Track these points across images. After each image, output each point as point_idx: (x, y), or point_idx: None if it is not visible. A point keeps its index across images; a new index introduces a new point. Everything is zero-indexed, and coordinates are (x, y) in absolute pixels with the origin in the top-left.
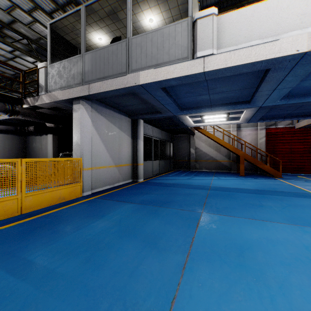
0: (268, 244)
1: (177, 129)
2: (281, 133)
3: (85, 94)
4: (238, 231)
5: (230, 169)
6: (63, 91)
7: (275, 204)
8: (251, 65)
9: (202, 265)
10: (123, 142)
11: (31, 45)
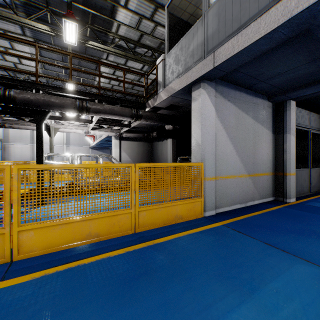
0: None
1: None
2: None
3: (208, 69)
4: None
5: None
6: (180, 78)
7: None
8: None
9: None
10: (259, 139)
11: (154, 55)
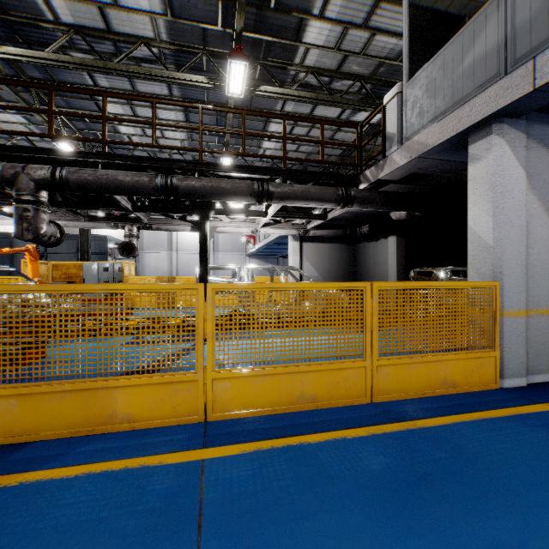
0: None
1: None
2: None
3: (515, 95)
4: None
5: None
6: (441, 122)
7: None
8: None
9: None
10: None
11: (365, 88)
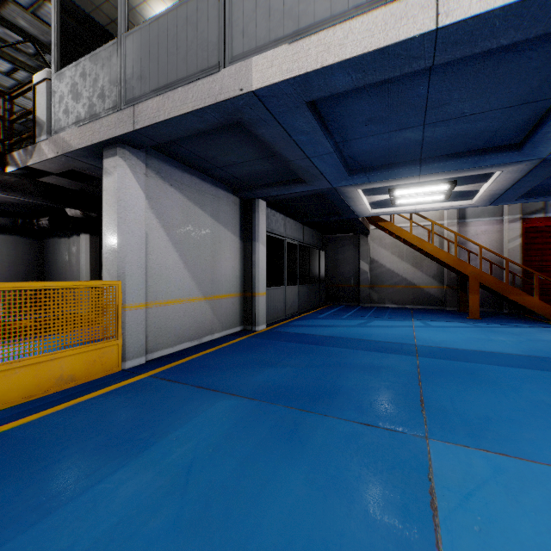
0: None
1: (335, 223)
2: None
3: (125, 129)
4: None
5: (442, 303)
6: (81, 128)
7: None
8: None
9: None
10: (221, 246)
11: (42, 56)
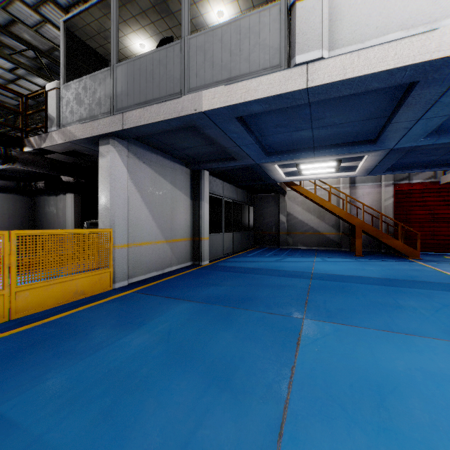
0: (426, 381)
1: (260, 186)
2: (418, 192)
3: (117, 128)
4: (368, 355)
5: (339, 245)
6: (83, 124)
7: (420, 304)
8: (387, 75)
9: (313, 427)
10: (177, 204)
11: (40, 60)
